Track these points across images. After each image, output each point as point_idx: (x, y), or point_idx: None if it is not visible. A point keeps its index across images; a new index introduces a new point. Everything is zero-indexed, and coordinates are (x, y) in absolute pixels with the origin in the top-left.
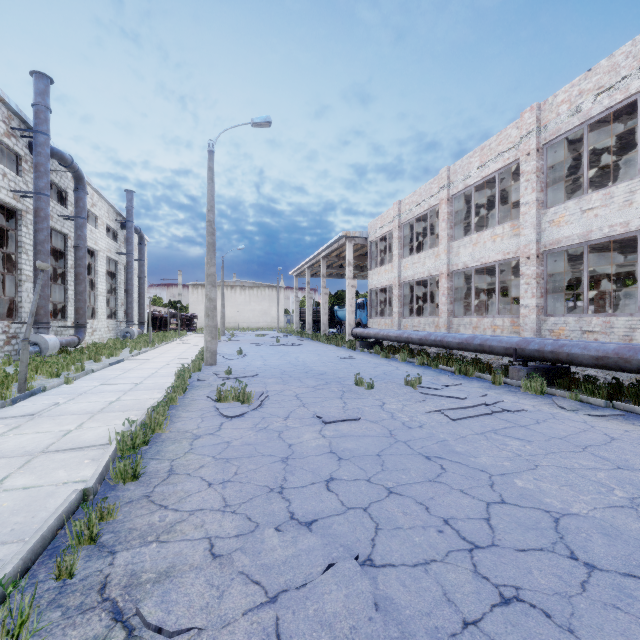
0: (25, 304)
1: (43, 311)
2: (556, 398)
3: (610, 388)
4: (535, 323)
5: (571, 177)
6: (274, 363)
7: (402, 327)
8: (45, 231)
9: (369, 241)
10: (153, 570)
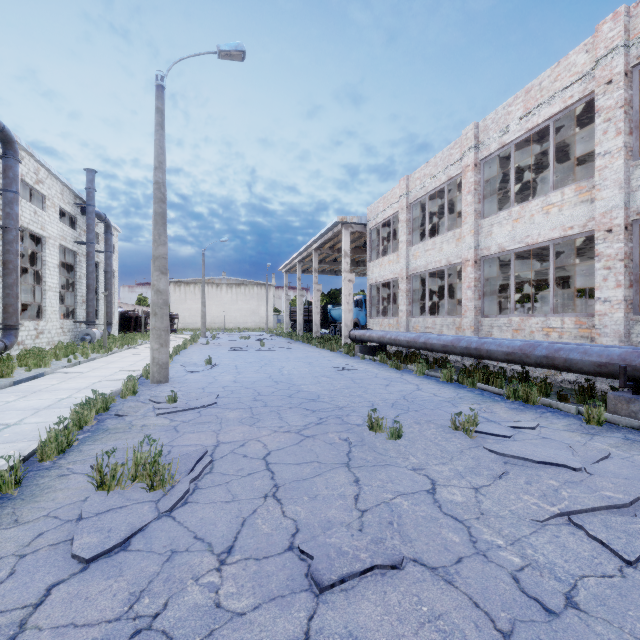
0: None
1: None
2: None
3: None
4: (622, 324)
5: None
6: (249, 378)
7: (411, 329)
8: None
9: (369, 228)
10: None
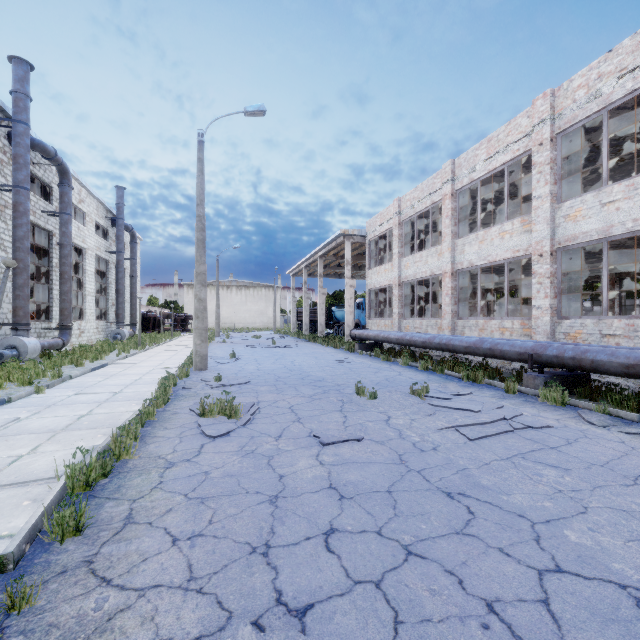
0: (3, 305)
1: (22, 312)
2: (582, 411)
3: None
4: (548, 325)
5: (582, 171)
6: (268, 368)
7: (403, 328)
8: (24, 227)
9: (368, 239)
10: None
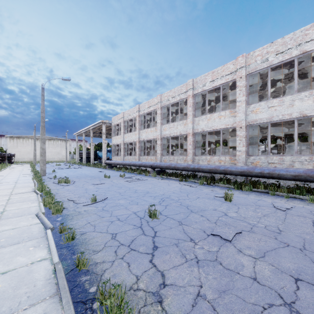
0: None
1: None
2: (156, 177)
3: (169, 174)
4: (160, 158)
5: (174, 114)
6: (72, 174)
7: (124, 160)
8: None
9: (112, 125)
10: (66, 199)
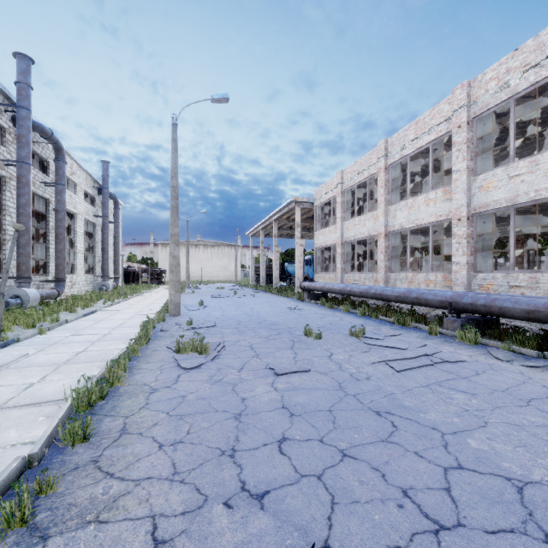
0: None
1: (25, 267)
2: (491, 349)
3: (540, 339)
4: (466, 278)
5: (495, 148)
6: (231, 314)
7: (344, 281)
8: (26, 196)
9: (315, 205)
10: None
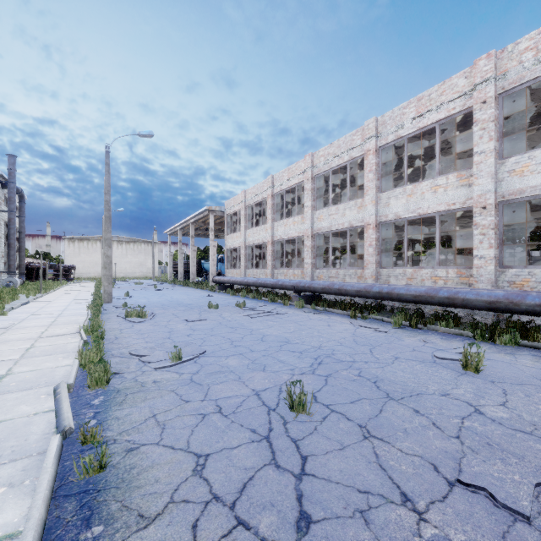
0: None
1: None
2: (304, 308)
3: (328, 303)
4: (311, 272)
5: (337, 190)
6: (156, 300)
7: (247, 275)
8: None
9: (226, 214)
10: (128, 352)
